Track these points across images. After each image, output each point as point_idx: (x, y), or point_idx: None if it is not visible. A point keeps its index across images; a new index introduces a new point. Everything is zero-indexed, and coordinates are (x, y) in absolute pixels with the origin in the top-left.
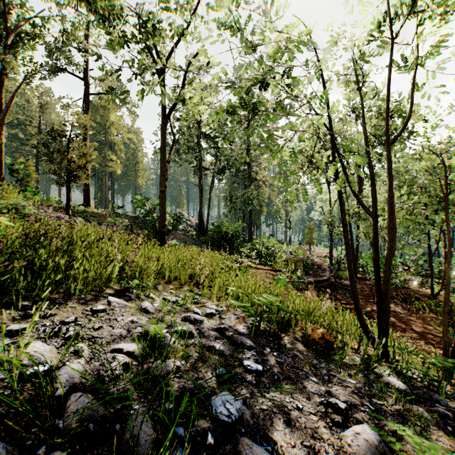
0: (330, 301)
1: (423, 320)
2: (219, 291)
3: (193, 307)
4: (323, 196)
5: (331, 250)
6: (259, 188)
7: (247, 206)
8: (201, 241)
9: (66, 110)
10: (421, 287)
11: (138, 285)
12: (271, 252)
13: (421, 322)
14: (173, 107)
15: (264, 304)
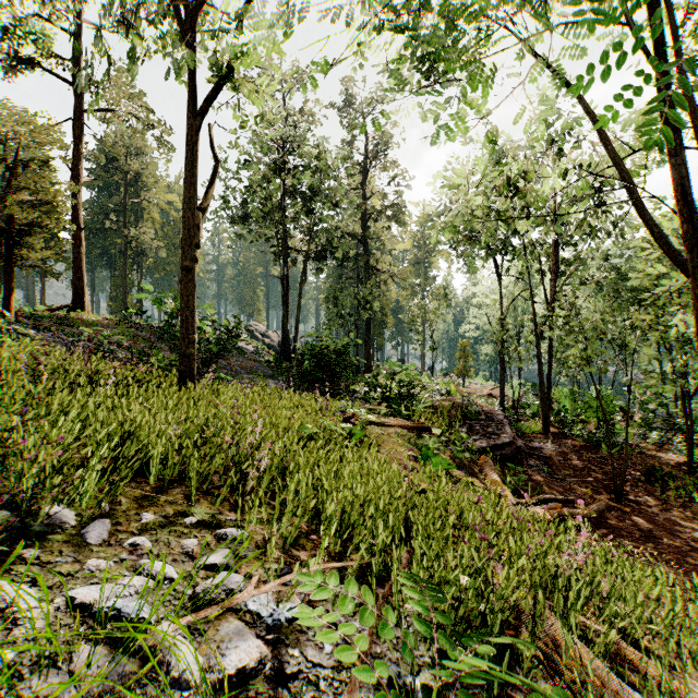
0: (525, 488)
1: (694, 520)
2: (295, 512)
3: (174, 642)
4: (484, 299)
5: (503, 386)
6: (381, 284)
7: (362, 313)
8: (280, 372)
9: (4, 112)
10: (663, 450)
11: (17, 530)
12: (408, 392)
13: (693, 525)
14: (210, 93)
15: (459, 675)
